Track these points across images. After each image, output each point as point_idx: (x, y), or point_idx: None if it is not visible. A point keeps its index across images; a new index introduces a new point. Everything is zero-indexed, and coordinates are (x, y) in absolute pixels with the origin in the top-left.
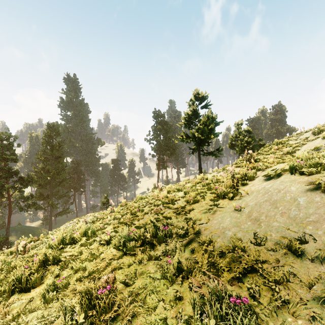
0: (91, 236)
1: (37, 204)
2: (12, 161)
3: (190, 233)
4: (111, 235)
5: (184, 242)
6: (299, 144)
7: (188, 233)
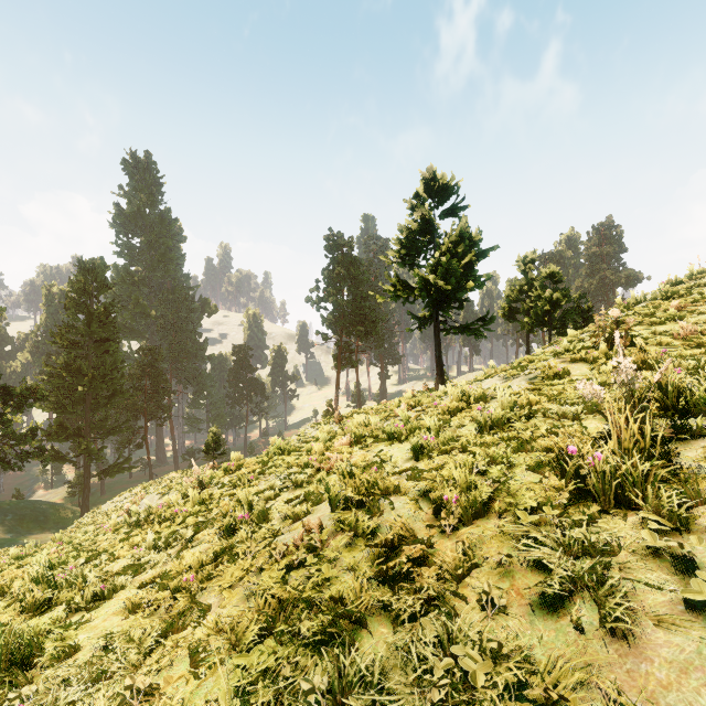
0: None
1: (55, 450)
2: None
3: None
4: None
5: None
6: None
7: None
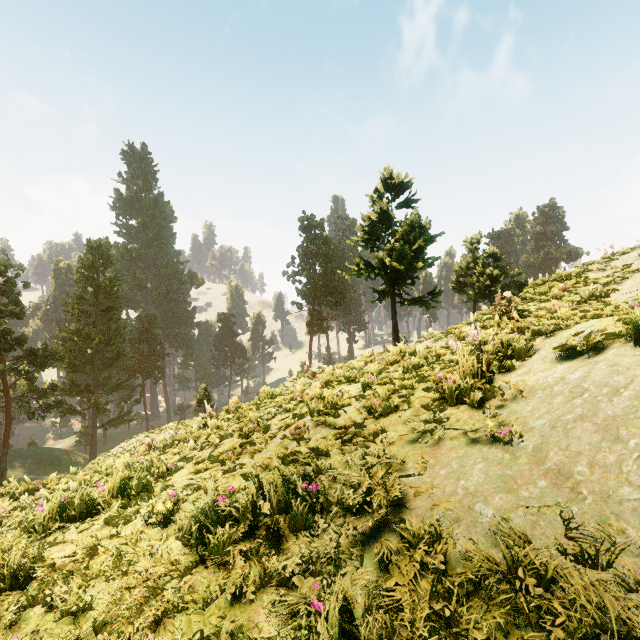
0: (135, 495)
1: (67, 404)
2: (13, 317)
3: (377, 505)
4: (182, 496)
5: (361, 530)
6: (614, 278)
7: (372, 502)
